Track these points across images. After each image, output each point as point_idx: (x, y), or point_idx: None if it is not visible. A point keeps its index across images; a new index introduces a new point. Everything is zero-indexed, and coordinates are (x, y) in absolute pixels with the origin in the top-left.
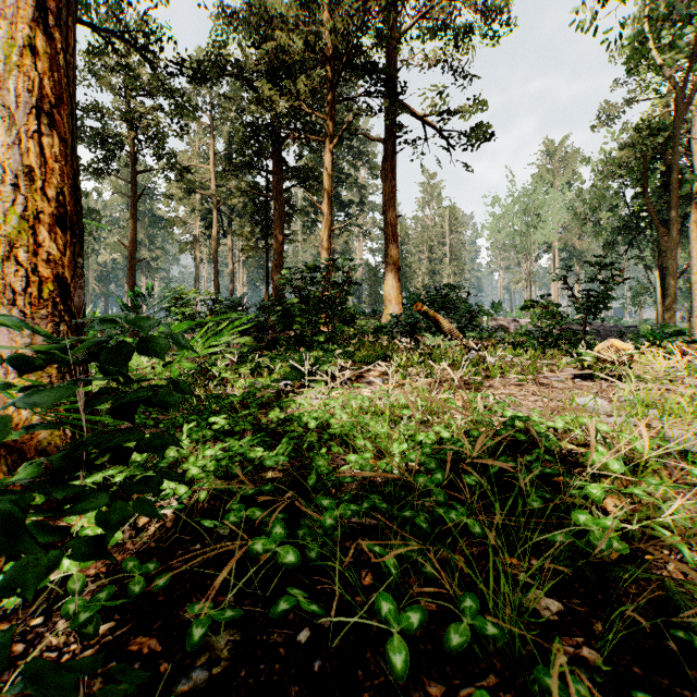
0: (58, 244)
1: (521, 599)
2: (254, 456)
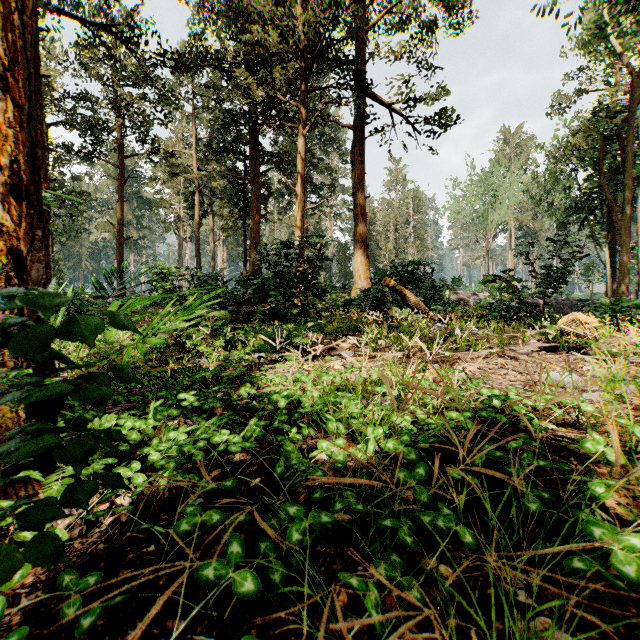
0: (13, 215)
1: (528, 636)
2: (219, 440)
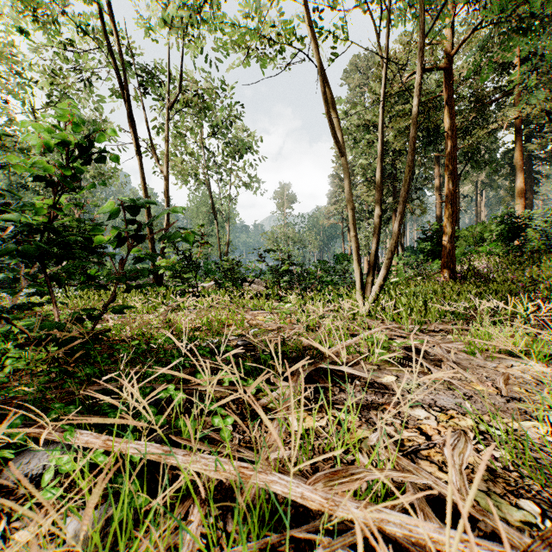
0: None
1: None
2: None
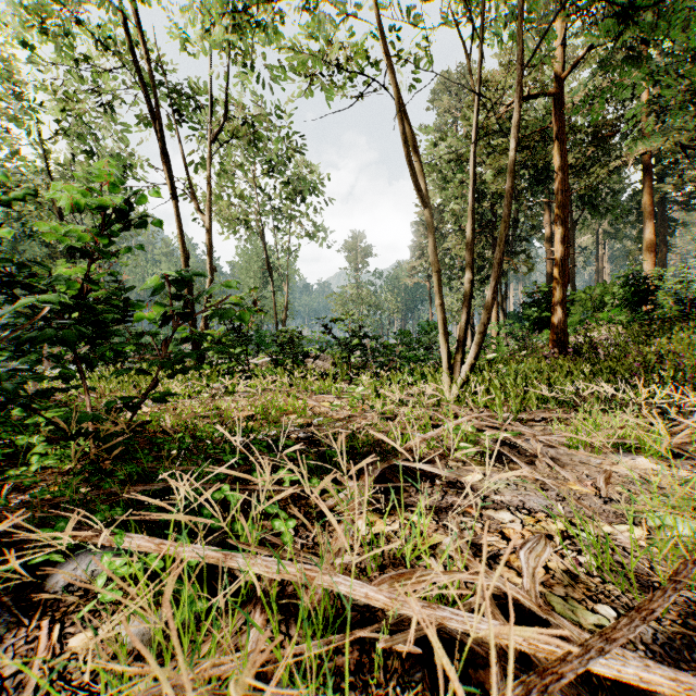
0: None
1: None
2: None
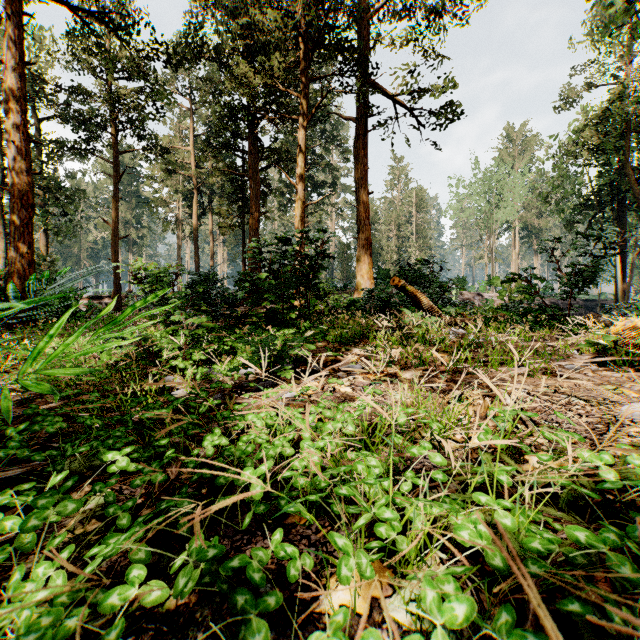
0: None
1: None
2: (117, 603)
